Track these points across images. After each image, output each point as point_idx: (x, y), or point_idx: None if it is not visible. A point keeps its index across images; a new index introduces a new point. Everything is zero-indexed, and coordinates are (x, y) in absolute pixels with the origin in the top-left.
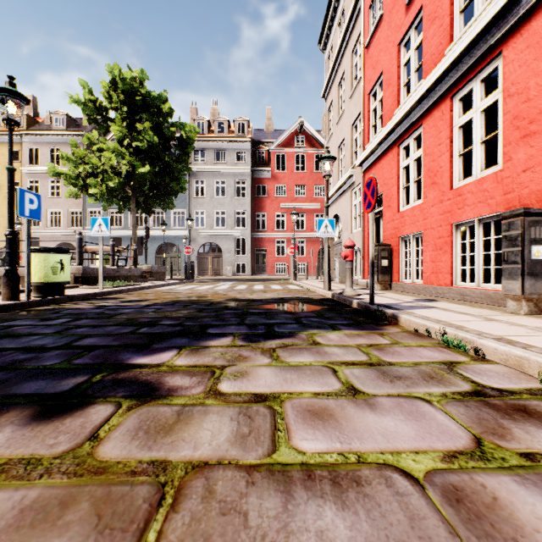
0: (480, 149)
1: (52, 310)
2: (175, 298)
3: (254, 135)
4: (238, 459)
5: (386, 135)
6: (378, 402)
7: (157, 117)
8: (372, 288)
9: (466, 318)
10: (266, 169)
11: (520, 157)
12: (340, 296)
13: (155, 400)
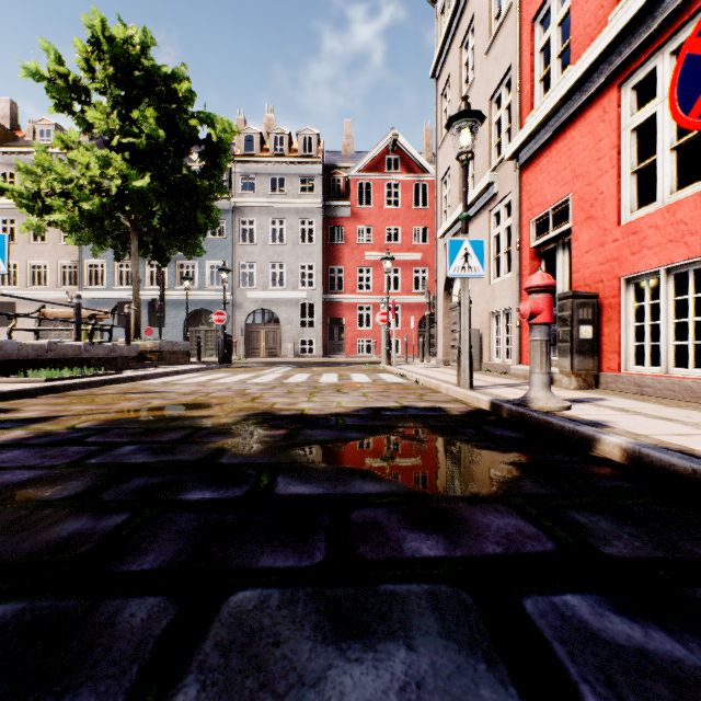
0: None
1: None
2: (130, 411)
3: (327, 159)
4: None
5: (589, 69)
6: None
7: (167, 102)
8: None
9: None
10: (343, 204)
11: None
12: (529, 413)
13: None
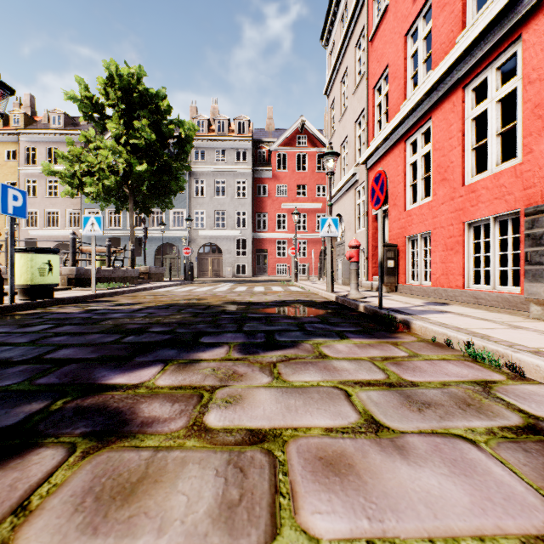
0: (496, 142)
1: (36, 314)
2: (171, 301)
3: (255, 135)
4: None
5: (392, 131)
6: (408, 444)
7: (155, 114)
8: (380, 291)
9: (487, 324)
10: (267, 169)
11: (542, 148)
12: (345, 299)
13: (121, 441)
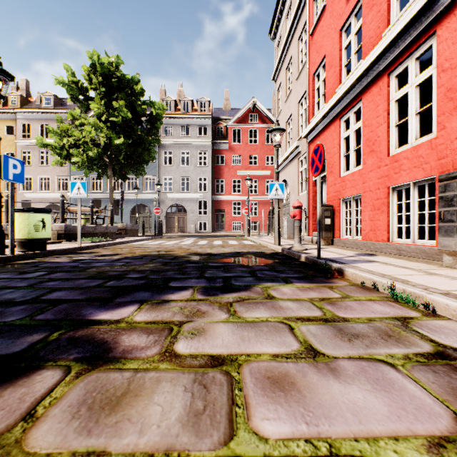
0: (415, 120)
1: (33, 263)
2: (144, 252)
3: (214, 113)
4: (189, 450)
5: (329, 110)
6: (340, 367)
7: (130, 96)
8: (319, 244)
9: (407, 271)
10: (224, 142)
11: (453, 125)
12: (290, 251)
13: (107, 364)
